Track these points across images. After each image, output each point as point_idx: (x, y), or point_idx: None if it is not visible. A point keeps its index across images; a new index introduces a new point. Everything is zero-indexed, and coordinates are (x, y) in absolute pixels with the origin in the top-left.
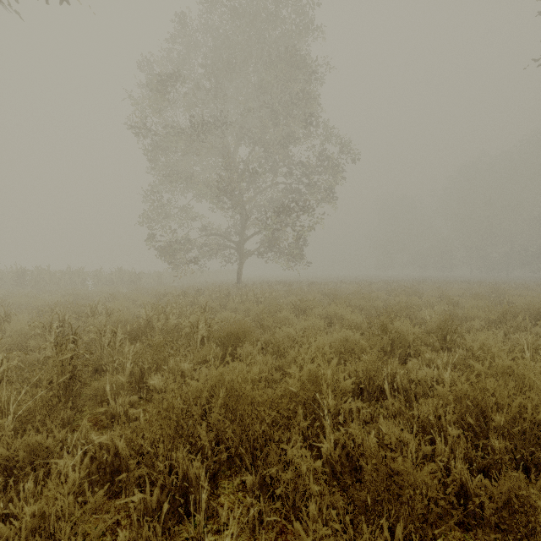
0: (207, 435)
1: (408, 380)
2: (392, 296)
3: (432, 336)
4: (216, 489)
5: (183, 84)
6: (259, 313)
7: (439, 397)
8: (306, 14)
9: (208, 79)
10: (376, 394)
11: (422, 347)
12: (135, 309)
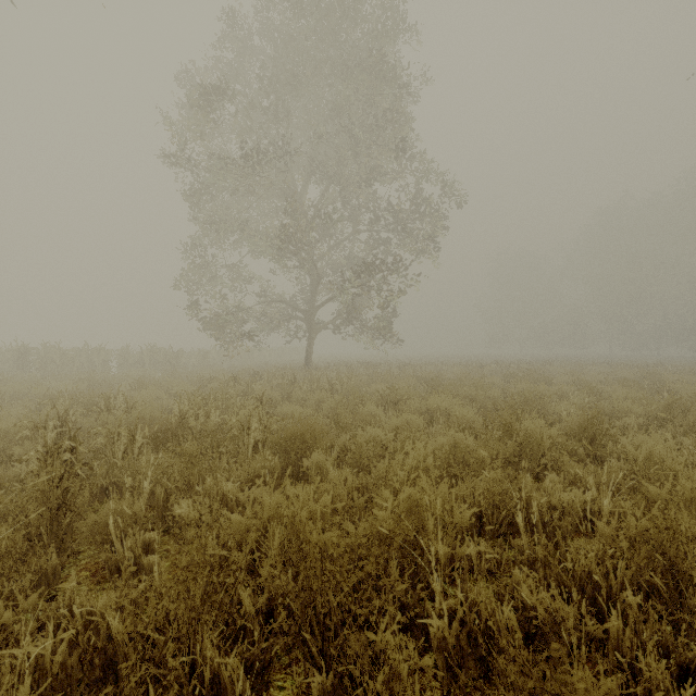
0: (254, 601)
1: (548, 507)
2: (512, 382)
3: (571, 439)
4: (266, 689)
5: (235, 103)
6: (335, 406)
7: (601, 538)
8: (397, 10)
9: (267, 96)
10: (503, 528)
11: (564, 458)
12: (168, 401)
